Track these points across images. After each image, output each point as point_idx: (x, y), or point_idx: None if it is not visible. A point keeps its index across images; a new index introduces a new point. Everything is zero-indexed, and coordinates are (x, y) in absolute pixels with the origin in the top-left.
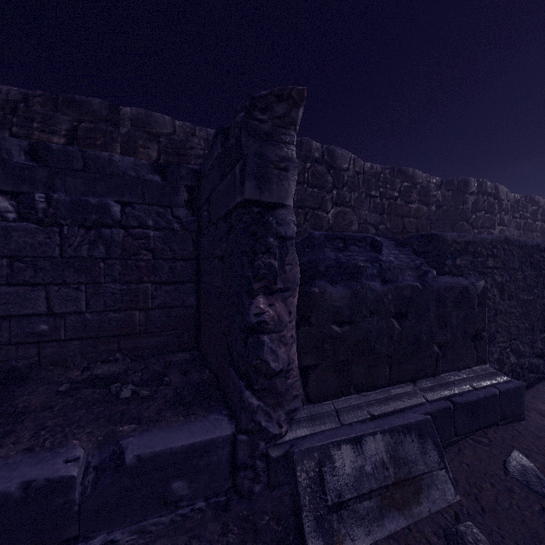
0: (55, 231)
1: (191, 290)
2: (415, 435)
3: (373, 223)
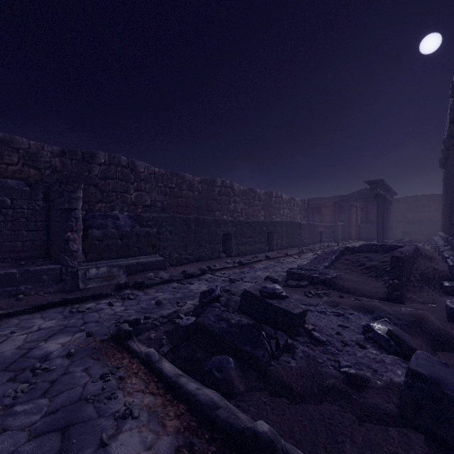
0: None
1: (45, 234)
2: (117, 267)
3: (160, 201)
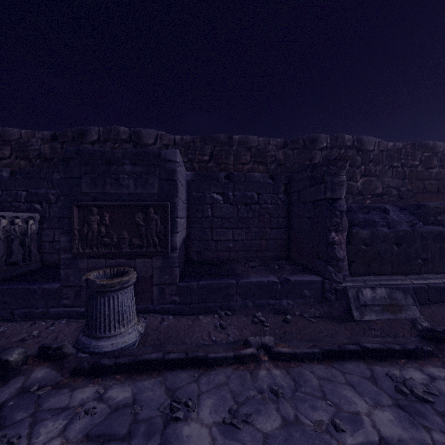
0: (235, 207)
1: (285, 232)
2: (401, 291)
3: (395, 187)
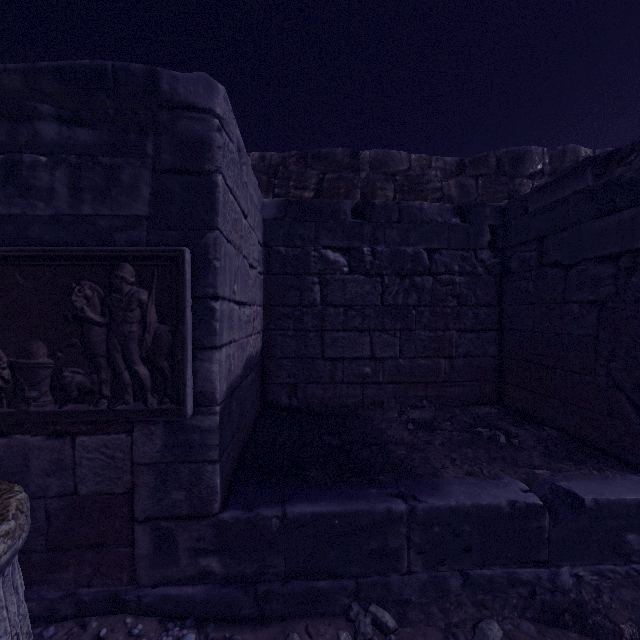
0: (377, 281)
1: (492, 339)
2: None
3: None
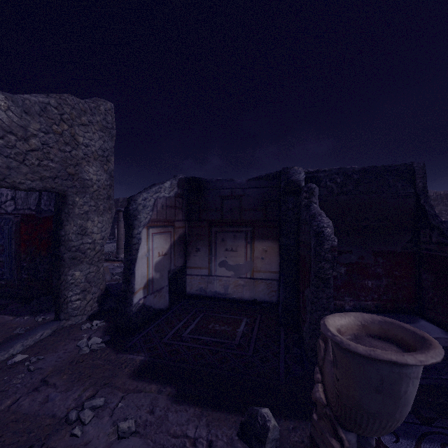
0: None
1: None
2: None
3: (444, 210)
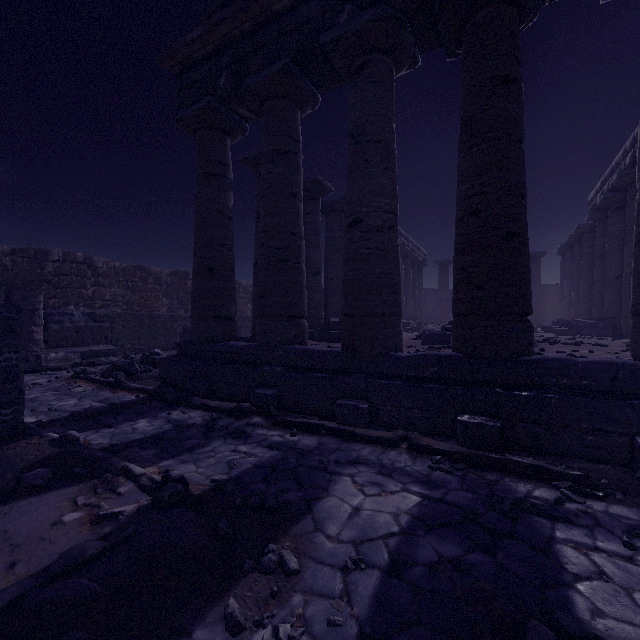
0: None
1: None
2: (73, 353)
3: (121, 295)
